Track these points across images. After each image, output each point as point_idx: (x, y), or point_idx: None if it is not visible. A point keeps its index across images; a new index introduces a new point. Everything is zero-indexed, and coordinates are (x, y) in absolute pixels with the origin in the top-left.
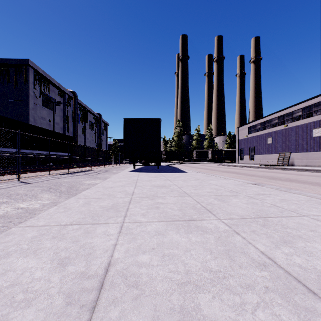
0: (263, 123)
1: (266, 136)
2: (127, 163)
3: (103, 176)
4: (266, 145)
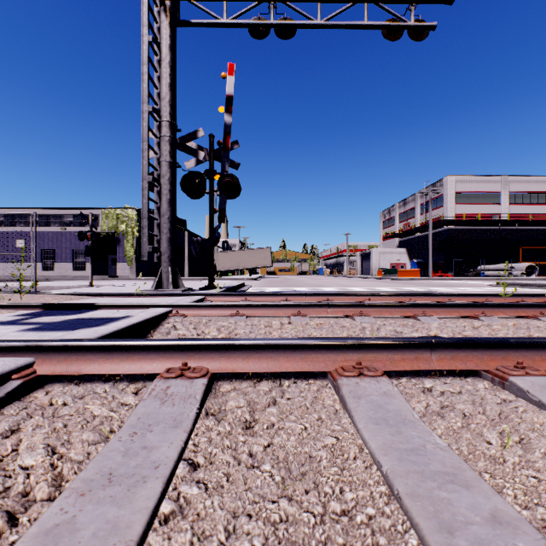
0: None
1: None
2: None
3: None
4: None
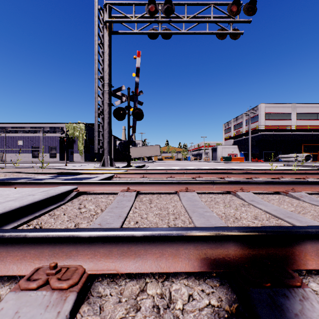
0: None
1: None
2: None
3: None
4: None
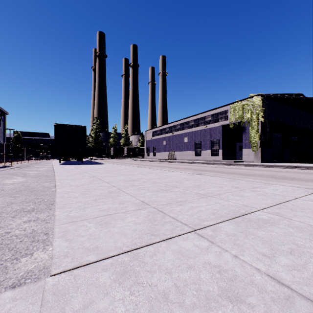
0: (161, 130)
1: (162, 139)
2: (40, 159)
3: (32, 169)
4: (163, 146)
